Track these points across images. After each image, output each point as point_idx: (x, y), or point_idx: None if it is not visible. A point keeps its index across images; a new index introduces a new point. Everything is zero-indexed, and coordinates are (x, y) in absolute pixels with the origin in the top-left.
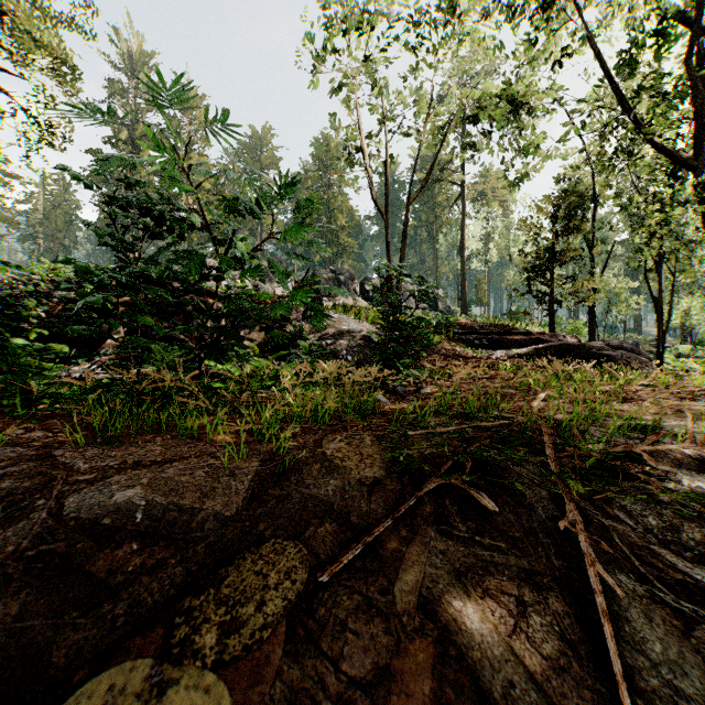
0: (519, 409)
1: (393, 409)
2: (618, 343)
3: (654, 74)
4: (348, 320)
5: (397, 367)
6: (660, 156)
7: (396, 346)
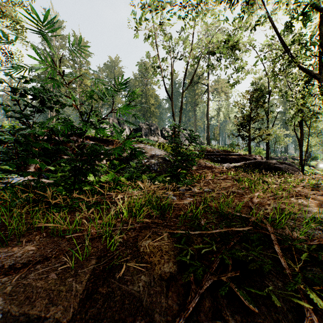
0: (245, 204)
1: (178, 204)
2: (278, 158)
3: (298, 34)
4: (155, 149)
5: (178, 174)
6: (302, 73)
7: (178, 164)
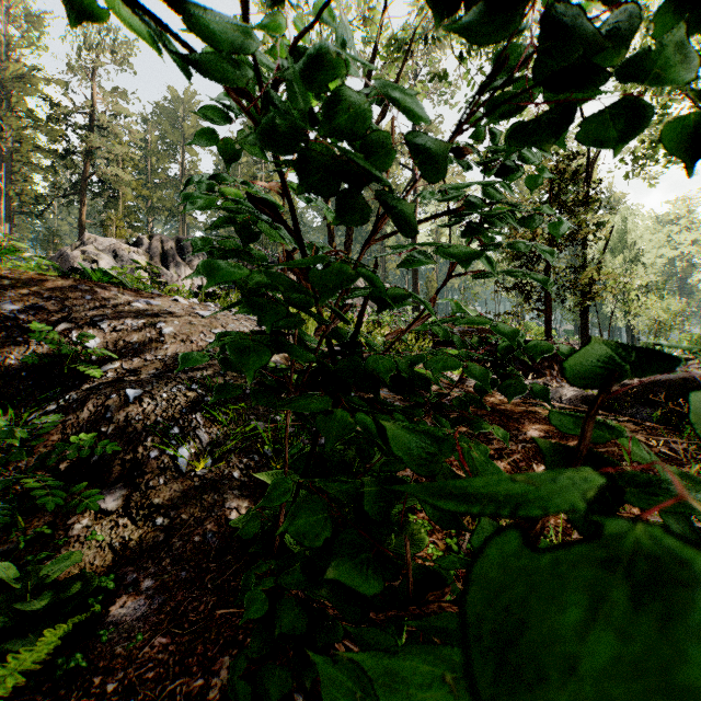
0: None
1: None
2: None
3: None
4: (235, 321)
5: None
6: None
7: None
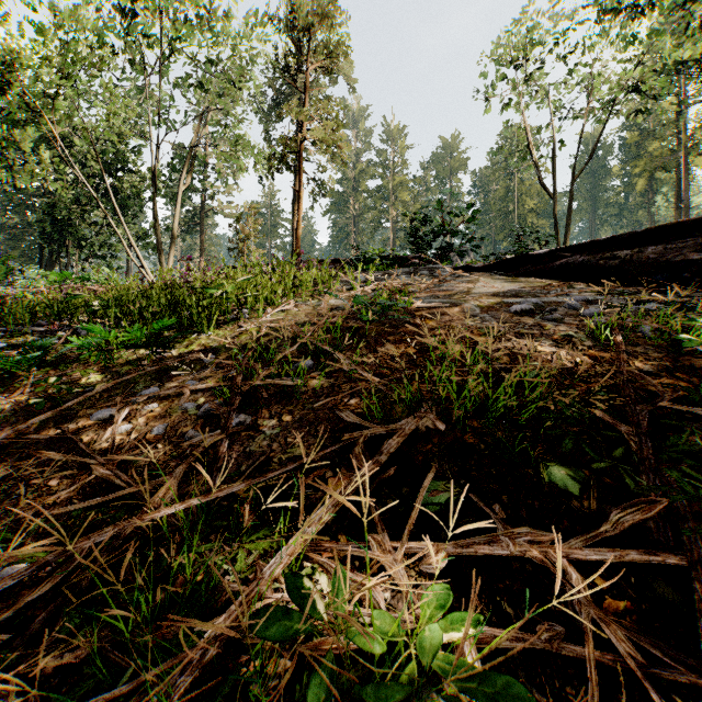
0: None
1: None
2: None
3: None
4: None
5: None
6: None
7: None
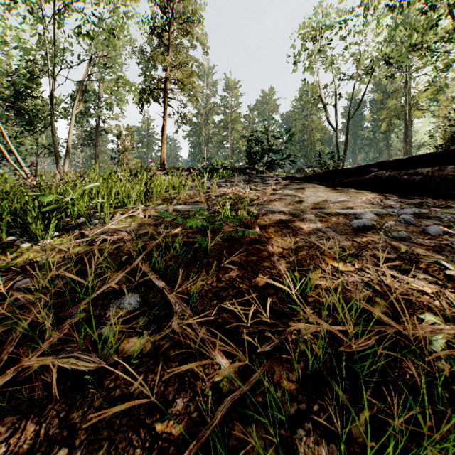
0: None
1: None
2: None
3: None
4: None
5: None
6: None
7: None
